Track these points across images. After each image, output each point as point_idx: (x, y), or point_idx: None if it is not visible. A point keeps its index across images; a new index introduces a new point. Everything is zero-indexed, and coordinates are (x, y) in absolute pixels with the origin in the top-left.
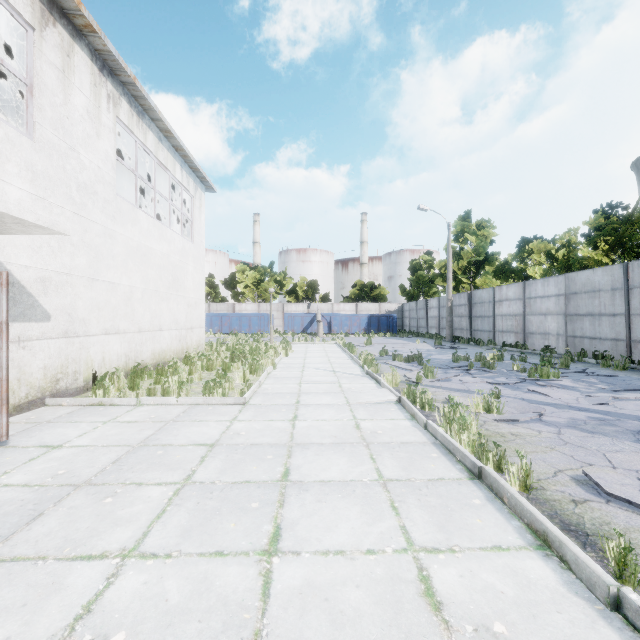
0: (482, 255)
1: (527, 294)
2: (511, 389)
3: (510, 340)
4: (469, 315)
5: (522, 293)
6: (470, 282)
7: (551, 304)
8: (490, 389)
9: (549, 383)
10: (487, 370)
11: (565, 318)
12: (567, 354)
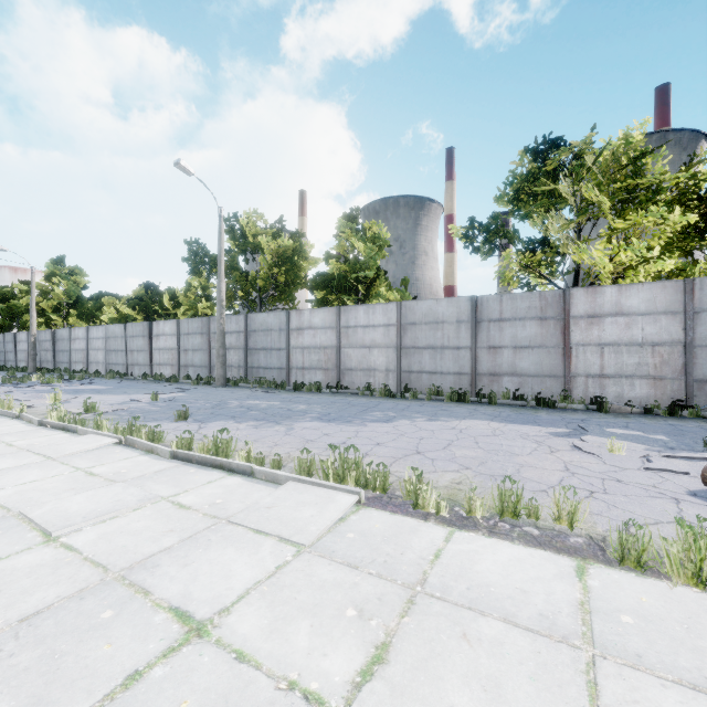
0: (73, 298)
1: (89, 336)
2: (19, 388)
3: (80, 368)
4: (53, 349)
5: (87, 335)
6: (63, 320)
7: (101, 343)
8: (5, 389)
9: (48, 385)
10: (20, 383)
11: (106, 352)
12: (96, 374)
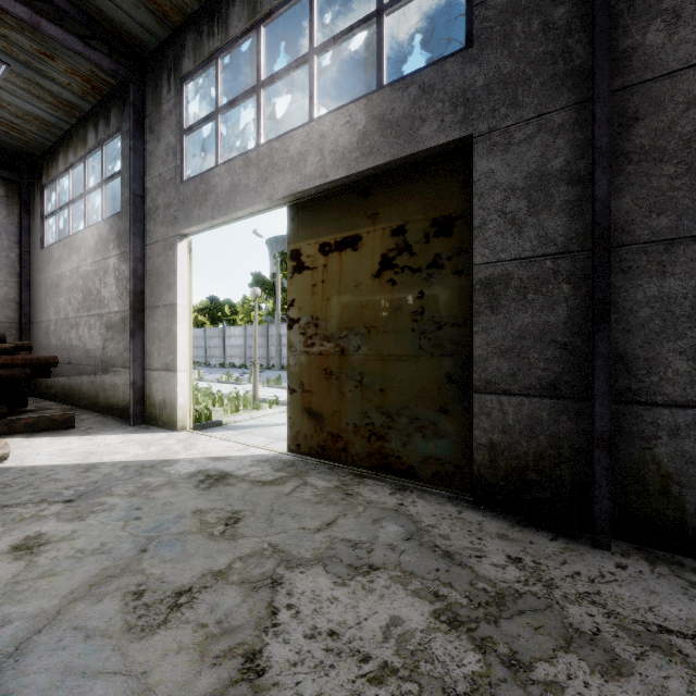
0: None
1: None
2: None
3: None
4: None
5: None
6: None
7: None
8: None
9: None
10: None
11: None
12: None
